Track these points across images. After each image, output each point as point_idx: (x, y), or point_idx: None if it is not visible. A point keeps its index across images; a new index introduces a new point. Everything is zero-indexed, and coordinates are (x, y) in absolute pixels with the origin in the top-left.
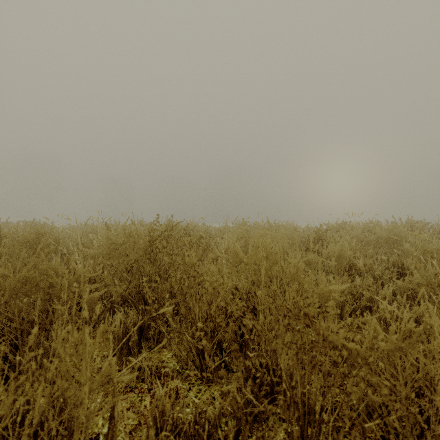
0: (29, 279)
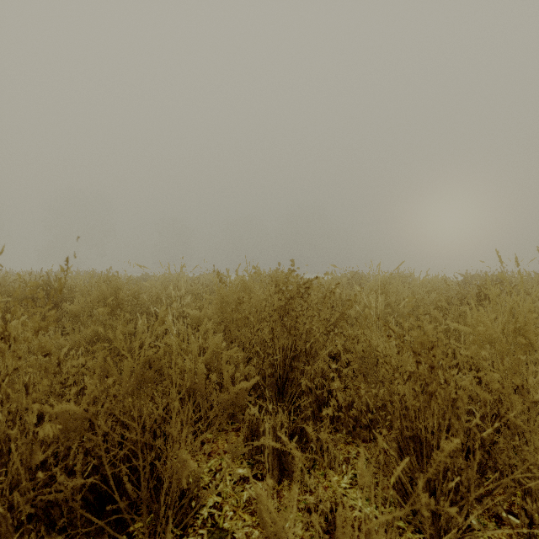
0: (112, 349)
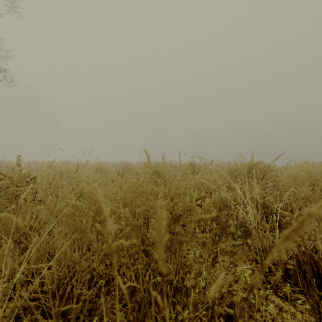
0: None
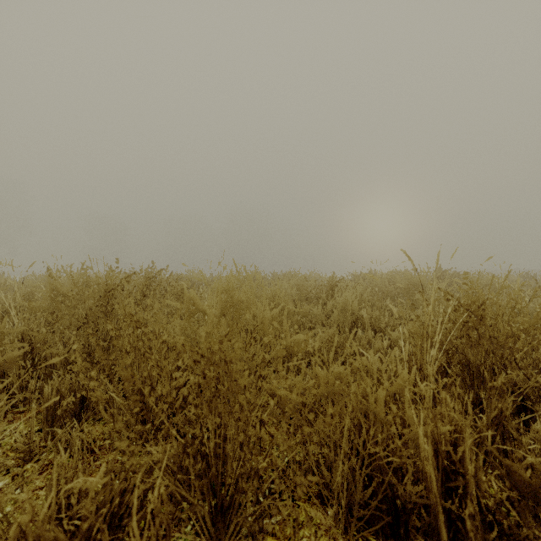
0: None
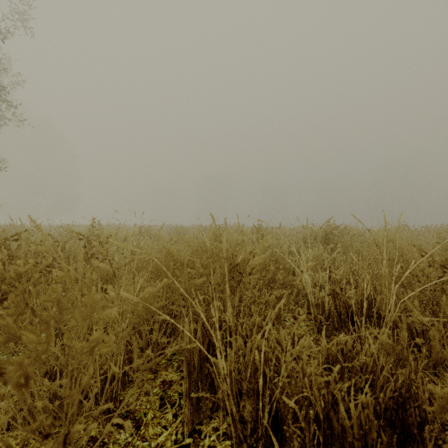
0: None
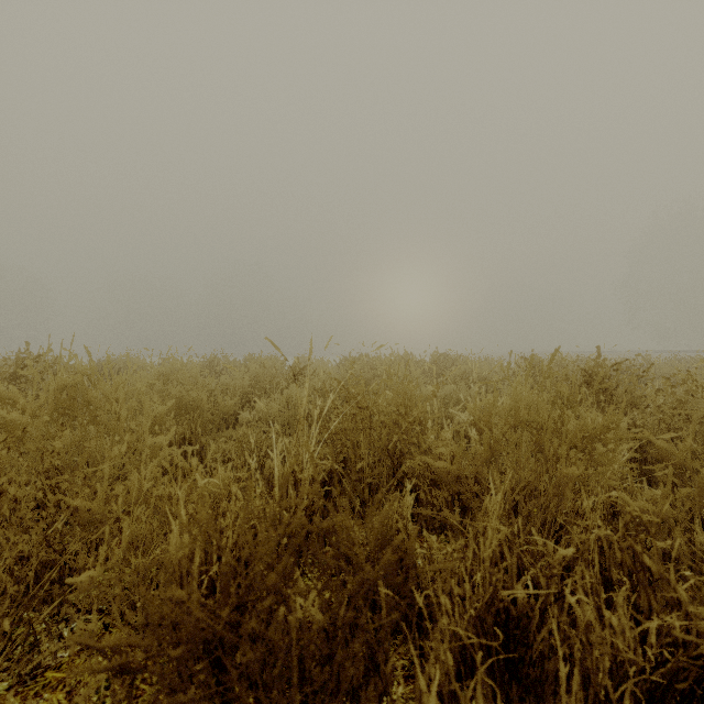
0: None
